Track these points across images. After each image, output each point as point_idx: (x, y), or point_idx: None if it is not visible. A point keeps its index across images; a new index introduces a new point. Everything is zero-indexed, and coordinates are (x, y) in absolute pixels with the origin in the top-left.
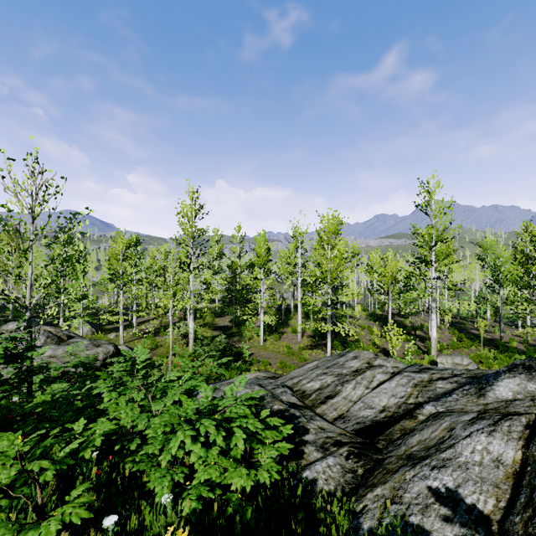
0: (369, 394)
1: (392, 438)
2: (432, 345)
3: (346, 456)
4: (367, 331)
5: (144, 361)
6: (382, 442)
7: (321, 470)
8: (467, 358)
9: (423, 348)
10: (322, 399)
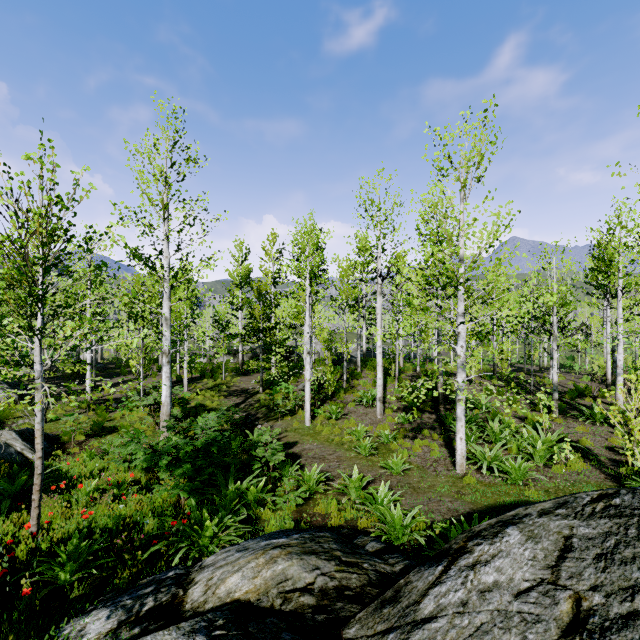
0: None
1: None
2: None
3: None
4: (497, 398)
5: None
6: None
7: None
8: None
9: None
10: None
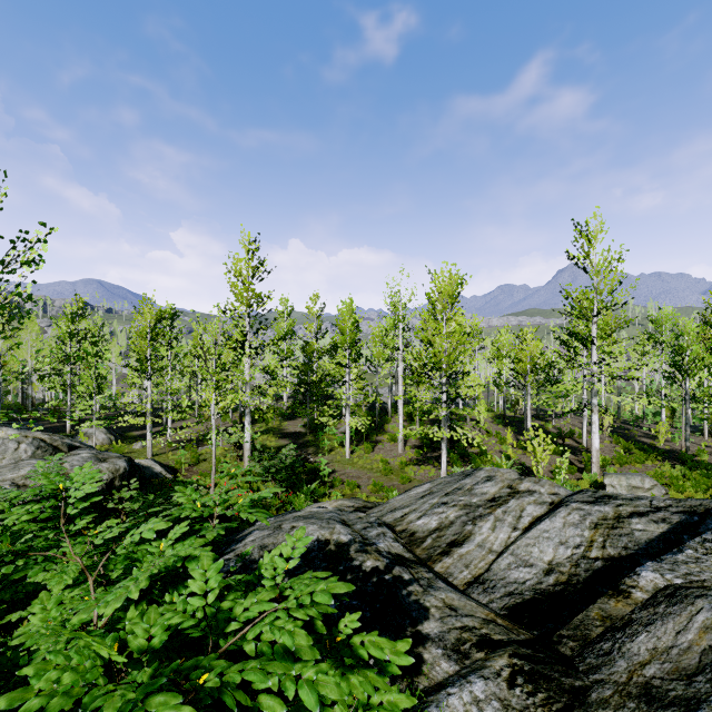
0: (522, 541)
1: (588, 635)
2: (593, 459)
3: (508, 677)
4: (495, 439)
5: (88, 497)
6: (569, 643)
7: (461, 710)
8: (650, 479)
9: (577, 464)
10: (444, 548)
